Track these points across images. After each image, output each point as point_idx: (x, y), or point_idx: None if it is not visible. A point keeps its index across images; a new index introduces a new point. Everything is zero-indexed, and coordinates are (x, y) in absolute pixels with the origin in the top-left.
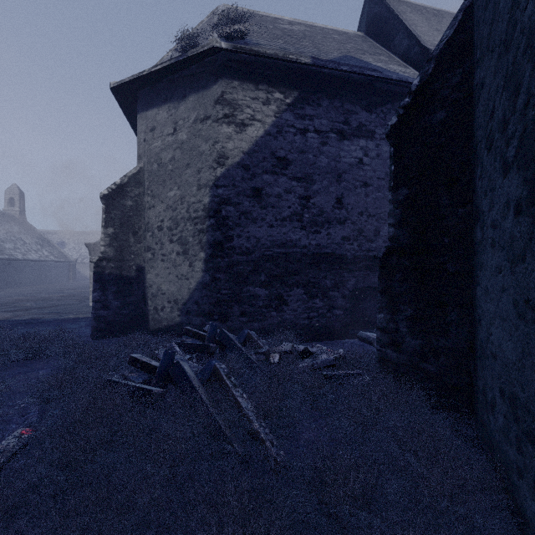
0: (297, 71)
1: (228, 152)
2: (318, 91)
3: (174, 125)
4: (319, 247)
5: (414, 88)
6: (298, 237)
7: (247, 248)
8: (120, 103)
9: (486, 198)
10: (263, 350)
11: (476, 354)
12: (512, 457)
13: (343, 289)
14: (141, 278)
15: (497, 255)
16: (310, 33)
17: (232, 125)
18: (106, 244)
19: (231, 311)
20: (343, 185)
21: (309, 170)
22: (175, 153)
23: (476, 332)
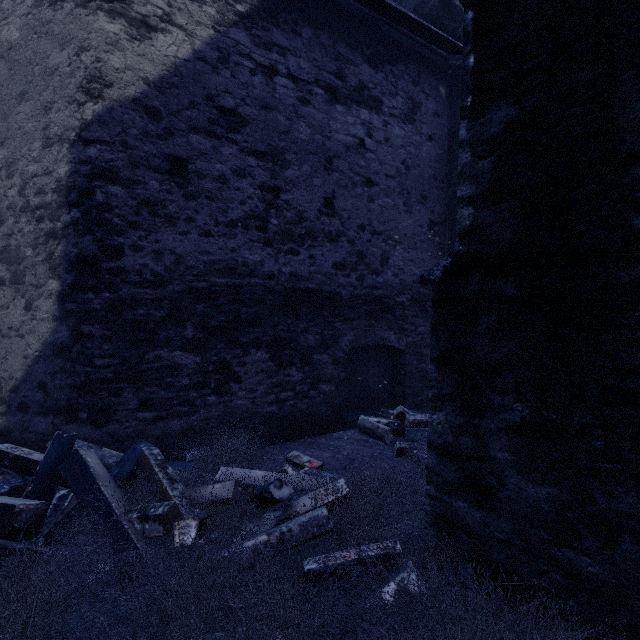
0: None
1: (111, 73)
2: (294, 8)
3: None
4: (296, 277)
5: None
6: (258, 259)
7: (156, 274)
8: None
9: None
10: (160, 510)
11: None
12: None
13: (334, 350)
14: None
15: None
16: None
17: (121, 20)
18: None
19: (119, 401)
20: (336, 177)
21: (279, 141)
22: None
23: None
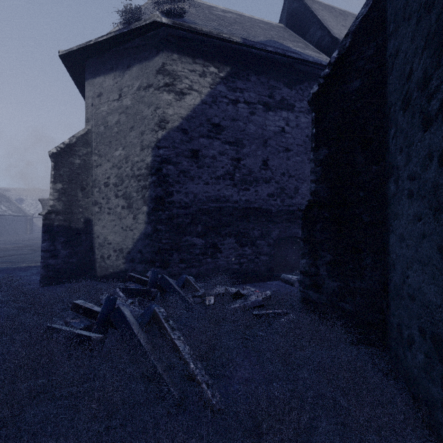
0: (229, 49)
1: (168, 117)
2: (247, 68)
3: (119, 92)
4: (248, 202)
5: (333, 60)
6: (230, 194)
7: (186, 203)
8: (69, 70)
9: (401, 154)
10: (200, 293)
11: (390, 295)
12: (435, 395)
13: (268, 238)
14: (89, 230)
15: (416, 204)
16: (240, 20)
17: (172, 93)
18: (55, 198)
19: (172, 258)
20: (269, 149)
21: (240, 135)
22: (120, 117)
23: (390, 275)
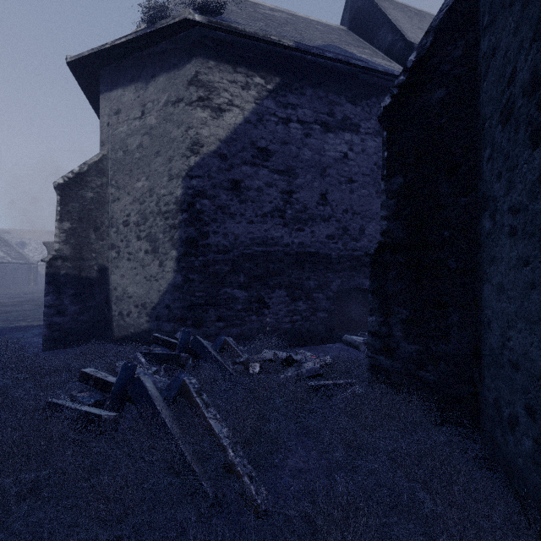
0: (279, 55)
1: (203, 139)
2: (301, 79)
3: (142, 108)
4: (303, 245)
5: (410, 64)
6: (280, 235)
7: (225, 246)
8: (80, 81)
9: (500, 181)
10: (242, 359)
11: (483, 361)
12: None
13: (327, 291)
14: (104, 280)
15: (521, 244)
16: (292, 21)
17: (208, 110)
18: (61, 241)
19: (207, 315)
20: (328, 180)
21: (292, 162)
22: (143, 139)
23: (483, 336)
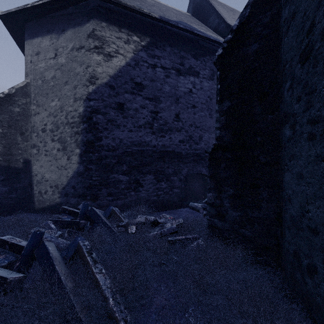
0: (149, 24)
1: (98, 74)
2: (163, 40)
3: (55, 51)
4: (164, 146)
5: (235, 27)
6: (149, 139)
7: (113, 146)
8: (10, 31)
9: (299, 102)
10: (123, 223)
11: (284, 224)
12: None
13: (179, 175)
14: (28, 169)
15: (320, 146)
16: (158, 5)
17: (101, 55)
18: None
19: (101, 192)
20: (180, 105)
21: (157, 93)
22: (56, 73)
23: (284, 207)
